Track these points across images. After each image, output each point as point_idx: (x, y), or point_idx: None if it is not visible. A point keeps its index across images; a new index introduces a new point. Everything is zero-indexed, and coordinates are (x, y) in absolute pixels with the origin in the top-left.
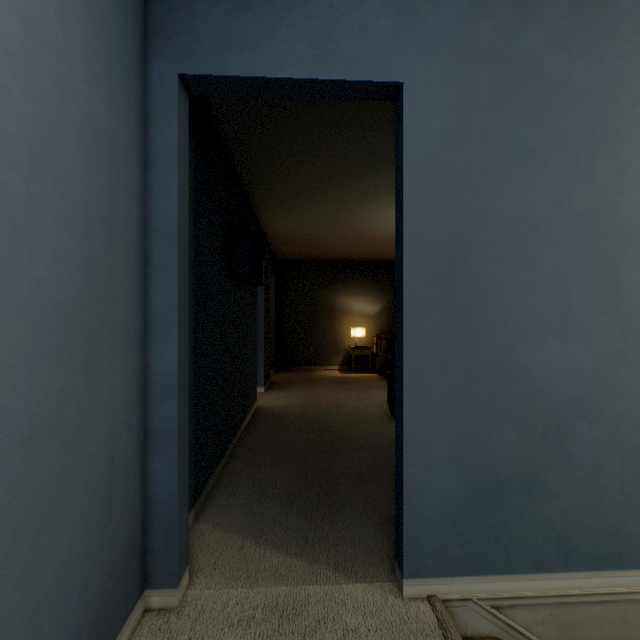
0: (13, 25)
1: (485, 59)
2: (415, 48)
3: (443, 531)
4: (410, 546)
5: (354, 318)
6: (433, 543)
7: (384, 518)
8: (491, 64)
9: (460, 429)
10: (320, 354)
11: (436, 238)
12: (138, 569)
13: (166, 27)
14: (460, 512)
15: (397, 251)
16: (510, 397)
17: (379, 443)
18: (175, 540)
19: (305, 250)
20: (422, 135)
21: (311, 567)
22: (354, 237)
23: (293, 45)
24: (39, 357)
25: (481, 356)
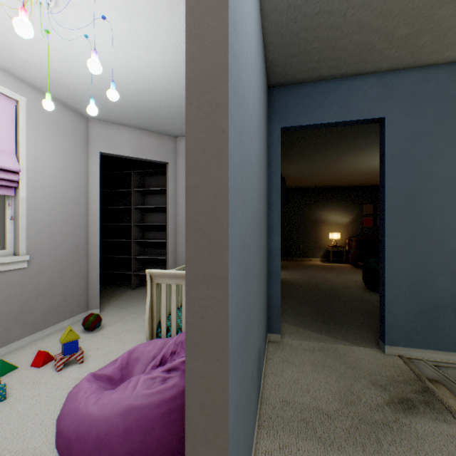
0: (263, 141)
1: (430, 100)
2: (391, 100)
3: (406, 326)
4: (388, 330)
5: (331, 226)
6: (401, 331)
7: (369, 329)
8: (434, 102)
9: (416, 278)
10: (307, 250)
11: (402, 188)
12: (267, 323)
13: (276, 109)
14: (416, 318)
15: (380, 194)
16: (445, 264)
17: (359, 300)
18: (279, 315)
19: (298, 182)
20: (395, 140)
21: (335, 339)
22: (334, 173)
23: (330, 108)
24: (263, 237)
25: (428, 244)
